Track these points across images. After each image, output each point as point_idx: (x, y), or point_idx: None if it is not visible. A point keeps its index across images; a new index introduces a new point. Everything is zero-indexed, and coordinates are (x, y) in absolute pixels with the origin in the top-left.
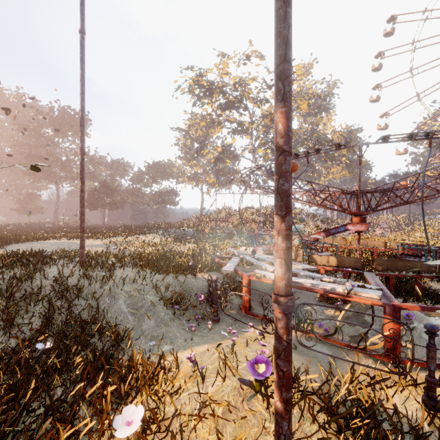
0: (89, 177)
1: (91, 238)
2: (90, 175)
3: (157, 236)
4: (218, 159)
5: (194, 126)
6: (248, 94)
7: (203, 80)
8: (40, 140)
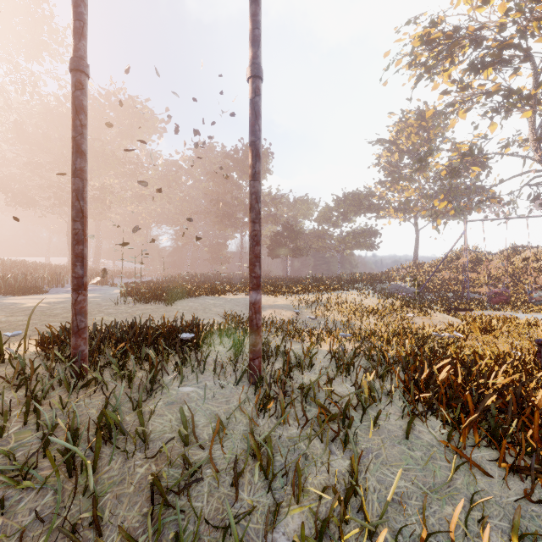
0: (271, 220)
1: (274, 293)
2: (272, 218)
3: (368, 295)
4: (455, 169)
5: (405, 130)
6: (539, 21)
7: (436, 33)
8: (226, 186)
